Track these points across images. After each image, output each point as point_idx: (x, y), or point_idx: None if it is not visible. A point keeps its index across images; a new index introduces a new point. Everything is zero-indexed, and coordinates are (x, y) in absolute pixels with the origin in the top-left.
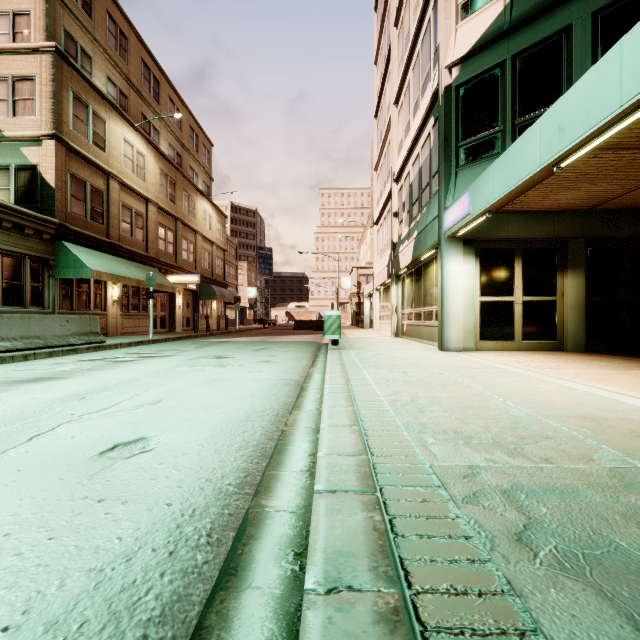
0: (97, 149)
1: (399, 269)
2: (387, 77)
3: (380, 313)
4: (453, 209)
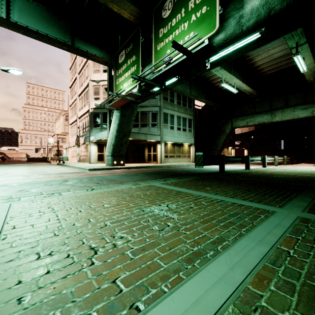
0: None
1: (80, 144)
2: (75, 82)
3: (72, 155)
4: (92, 137)
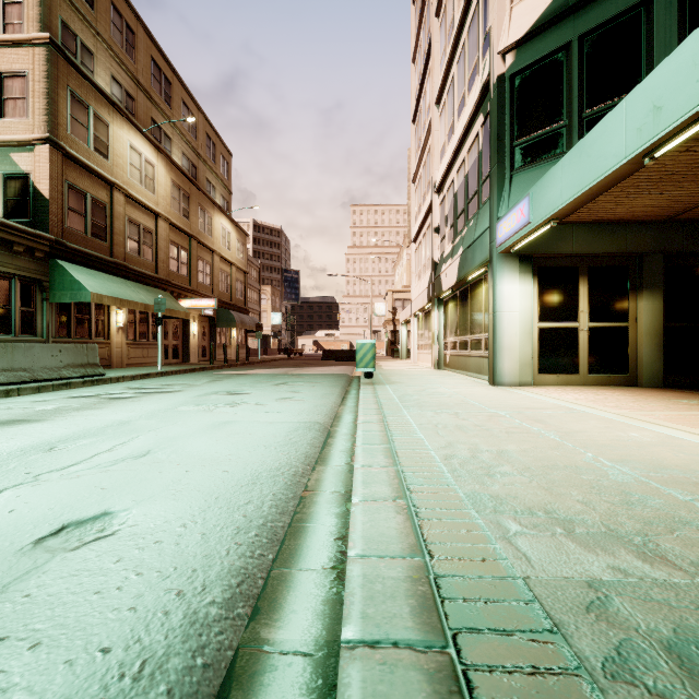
0: (99, 156)
1: (441, 292)
2: (427, 75)
3: (419, 342)
4: (508, 219)
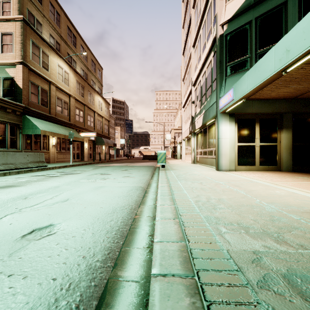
0: (44, 70)
1: (195, 129)
2: (189, 34)
3: (185, 151)
4: (224, 97)
